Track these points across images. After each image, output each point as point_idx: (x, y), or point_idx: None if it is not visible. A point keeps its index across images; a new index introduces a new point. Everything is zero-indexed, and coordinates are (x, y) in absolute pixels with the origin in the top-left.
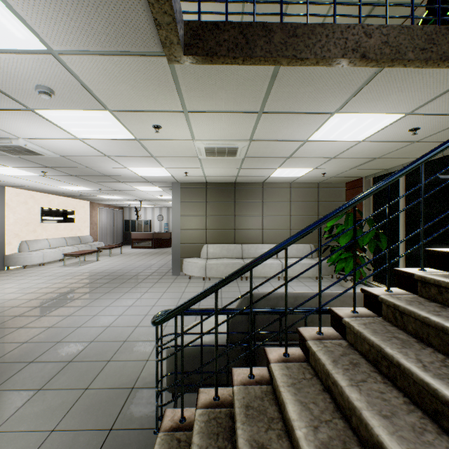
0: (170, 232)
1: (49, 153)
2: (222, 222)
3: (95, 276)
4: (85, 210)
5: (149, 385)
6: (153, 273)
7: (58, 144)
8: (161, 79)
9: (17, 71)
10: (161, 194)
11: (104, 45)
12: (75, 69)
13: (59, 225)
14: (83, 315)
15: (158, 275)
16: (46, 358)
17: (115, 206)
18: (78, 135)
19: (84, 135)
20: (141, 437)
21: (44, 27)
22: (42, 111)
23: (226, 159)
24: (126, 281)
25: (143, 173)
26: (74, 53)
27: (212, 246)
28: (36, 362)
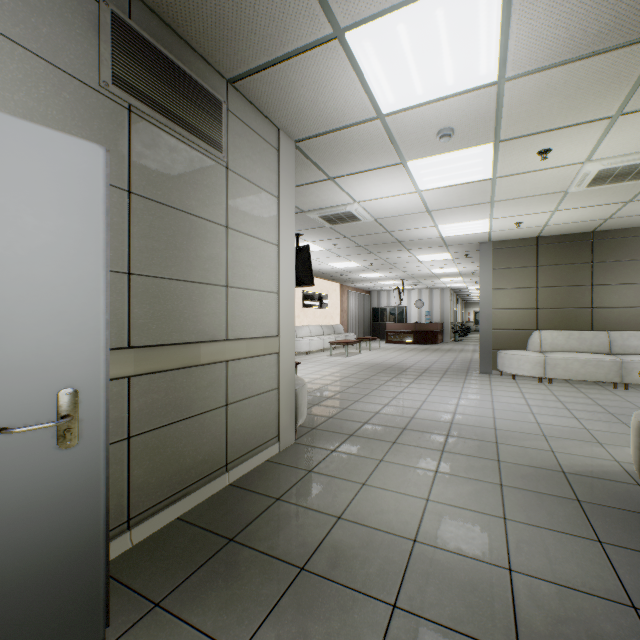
0: (437, 323)
1: (367, 218)
2: (565, 297)
3: (375, 366)
4: (336, 294)
5: (586, 474)
6: (449, 370)
7: (387, 203)
8: (622, 74)
9: (435, 118)
10: (442, 266)
11: (579, 50)
12: (506, 96)
13: (316, 311)
14: (409, 399)
15: (458, 372)
16: (416, 428)
17: (362, 290)
18: (422, 186)
19: (429, 185)
20: (634, 517)
21: (521, 53)
22: (413, 161)
23: (614, 188)
24: (422, 374)
25: (450, 232)
26: (525, 75)
27: (548, 334)
28: (409, 429)
